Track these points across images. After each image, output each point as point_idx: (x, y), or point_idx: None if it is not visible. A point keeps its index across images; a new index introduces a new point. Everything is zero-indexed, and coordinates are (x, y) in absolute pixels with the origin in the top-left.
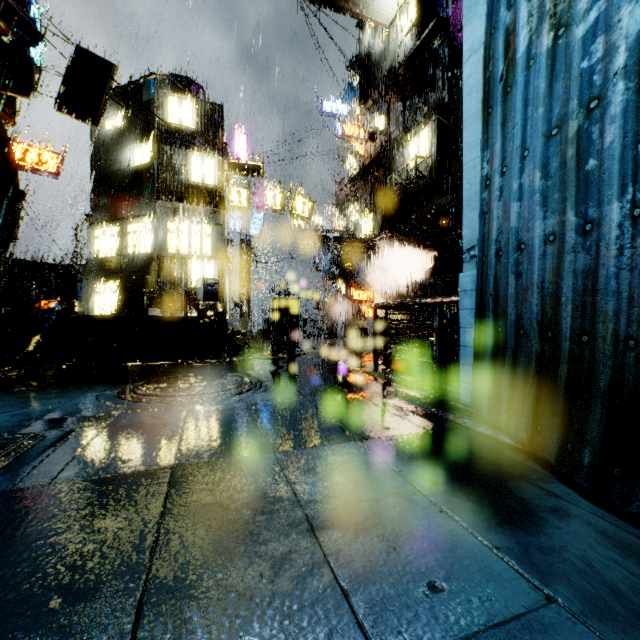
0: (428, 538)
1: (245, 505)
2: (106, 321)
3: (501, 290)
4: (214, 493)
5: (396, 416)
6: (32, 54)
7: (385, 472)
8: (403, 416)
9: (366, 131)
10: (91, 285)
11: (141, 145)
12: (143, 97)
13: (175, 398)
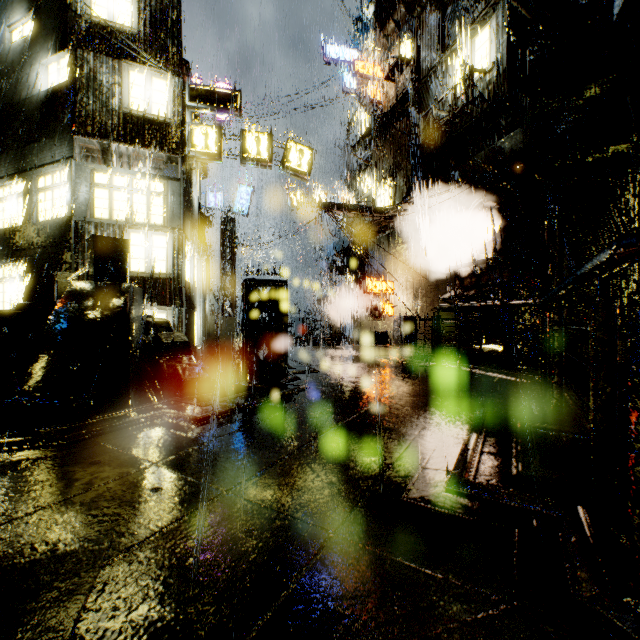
0: None
1: None
2: None
3: None
4: None
5: None
6: None
7: None
8: None
9: (386, 64)
10: None
11: (56, 58)
12: None
13: None
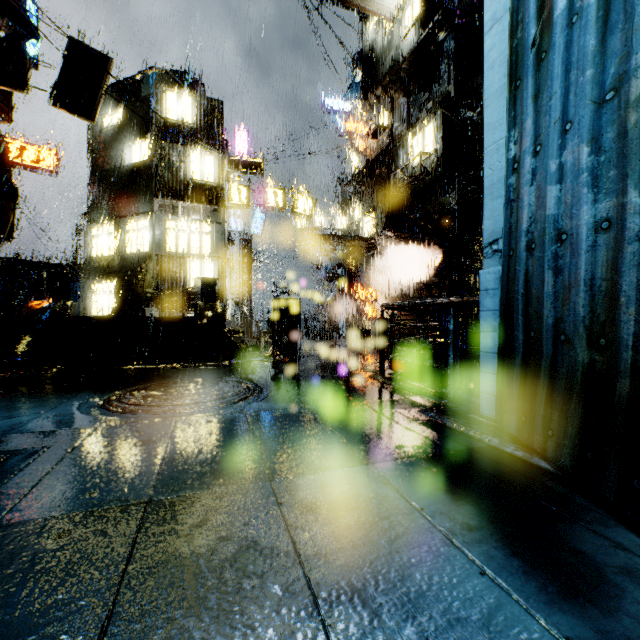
0: (472, 621)
1: (230, 562)
2: (99, 322)
3: (534, 288)
4: (192, 542)
5: (409, 431)
6: (28, 49)
7: (404, 510)
8: (417, 431)
9: (369, 128)
10: (89, 285)
11: (139, 142)
12: (141, 92)
13: (164, 408)
